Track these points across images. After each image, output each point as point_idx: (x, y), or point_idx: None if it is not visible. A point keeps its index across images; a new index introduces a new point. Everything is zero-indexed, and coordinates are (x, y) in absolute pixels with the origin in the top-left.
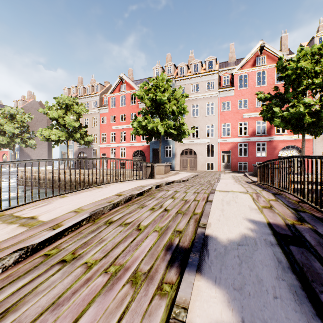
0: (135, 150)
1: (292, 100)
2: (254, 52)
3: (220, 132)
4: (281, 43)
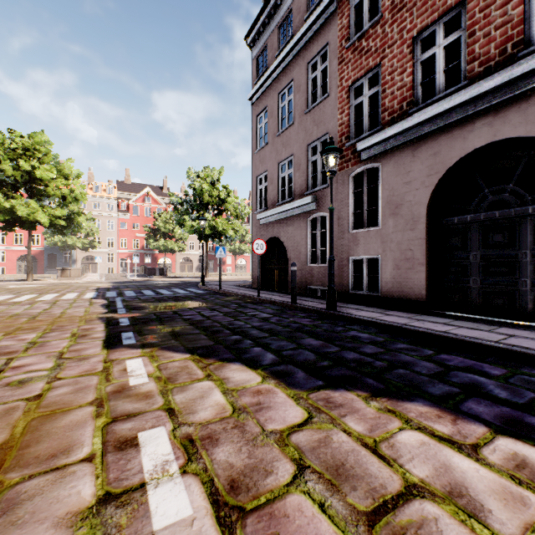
0: (22, 254)
1: (159, 237)
2: (144, 193)
3: (119, 244)
4: (164, 184)
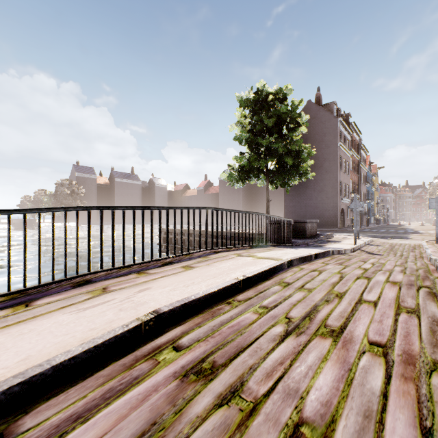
0: None
1: None
2: None
3: None
4: None
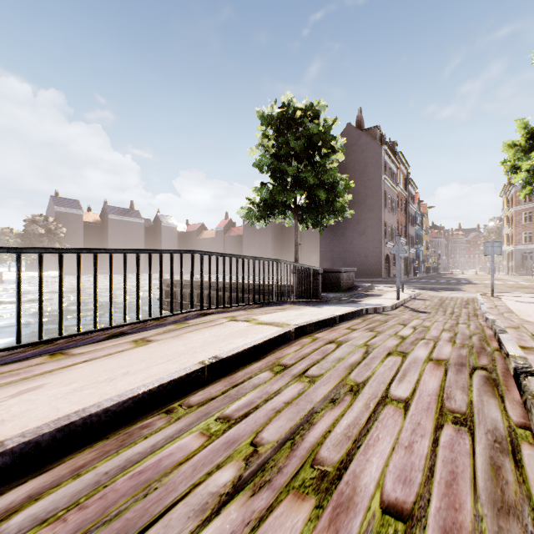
0: None
1: None
2: None
3: None
4: None
